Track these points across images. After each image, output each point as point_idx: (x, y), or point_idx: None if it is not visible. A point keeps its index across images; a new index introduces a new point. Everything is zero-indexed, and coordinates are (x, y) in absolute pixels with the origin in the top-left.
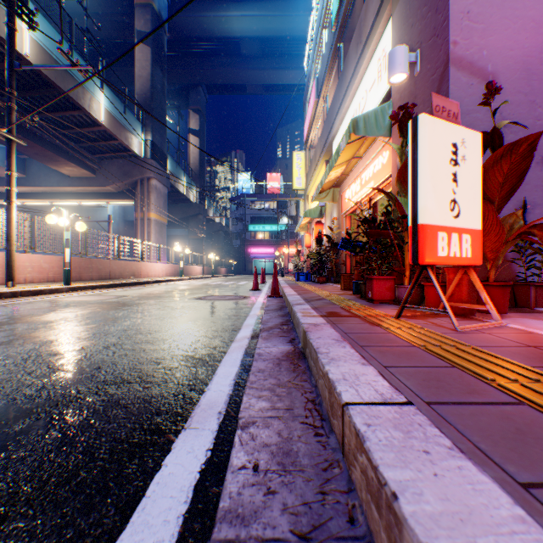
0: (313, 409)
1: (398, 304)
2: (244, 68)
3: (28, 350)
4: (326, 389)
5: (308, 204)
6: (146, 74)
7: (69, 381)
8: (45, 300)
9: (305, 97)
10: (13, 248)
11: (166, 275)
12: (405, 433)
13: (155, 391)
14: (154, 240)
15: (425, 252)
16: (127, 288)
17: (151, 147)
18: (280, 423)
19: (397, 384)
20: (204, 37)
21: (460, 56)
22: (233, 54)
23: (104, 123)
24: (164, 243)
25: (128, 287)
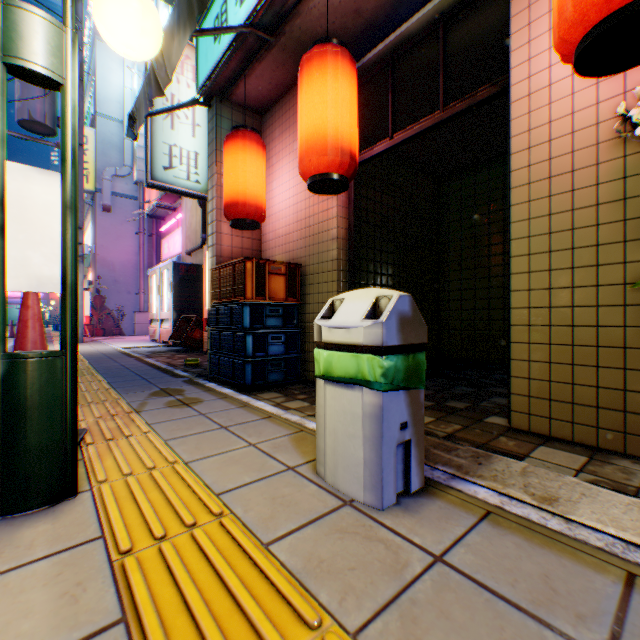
0: None
1: None
2: None
3: None
4: None
5: None
6: None
7: None
8: None
9: None
10: None
11: None
12: None
13: None
14: None
15: None
16: None
17: None
18: None
19: None
20: None
21: (101, 259)
22: None
23: None
24: None
25: None
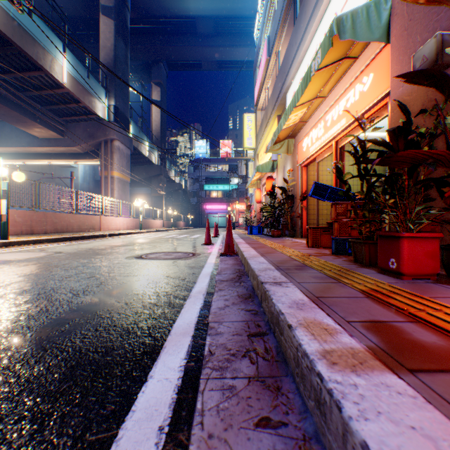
0: None
1: None
2: (200, 45)
3: None
4: None
5: (258, 162)
6: (109, 44)
7: None
8: None
9: (256, 62)
10: None
11: (127, 228)
12: None
13: None
14: (117, 196)
15: None
16: (77, 241)
17: (114, 111)
18: None
19: None
20: (164, 16)
21: None
22: (190, 33)
23: (67, 85)
24: (126, 199)
25: (79, 240)
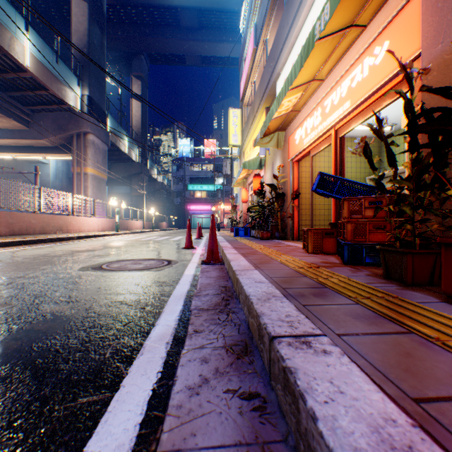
0: None
1: None
2: (183, 38)
3: None
4: None
5: (244, 160)
6: (83, 29)
7: None
8: None
9: (242, 55)
10: None
11: (103, 229)
12: None
13: None
14: (92, 195)
15: None
16: (34, 245)
17: (88, 102)
18: None
19: None
20: (145, 4)
21: None
22: (173, 25)
23: (30, 68)
24: (103, 198)
25: (38, 244)
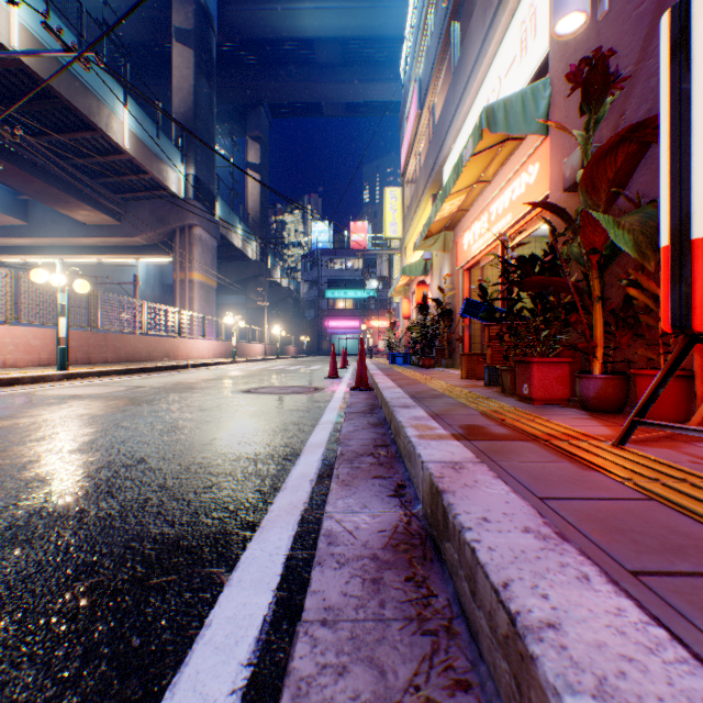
0: None
1: (581, 407)
2: (320, 80)
3: None
4: None
5: (406, 258)
6: (187, 86)
7: None
8: (15, 394)
9: (402, 112)
10: None
11: (214, 356)
12: None
13: None
14: (199, 309)
15: None
16: (153, 374)
17: (194, 184)
18: None
19: None
20: (266, 39)
21: None
22: (305, 62)
23: (129, 149)
24: (212, 313)
25: (155, 372)
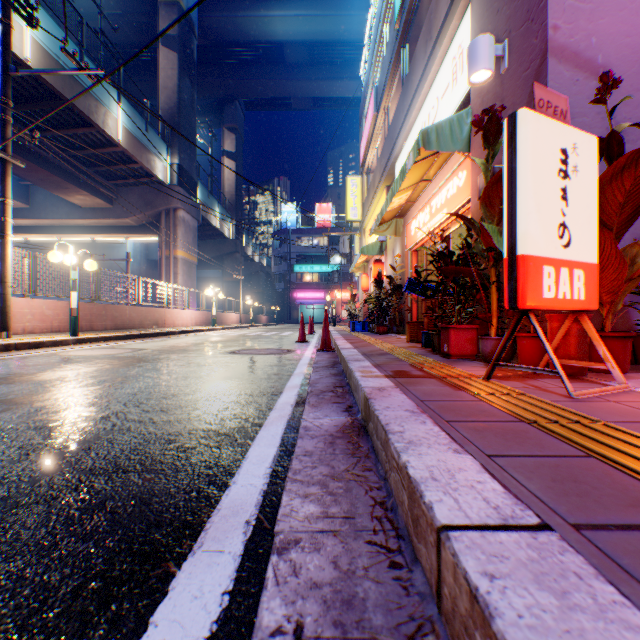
0: (384, 518)
1: (482, 360)
2: (289, 78)
3: (1, 422)
4: (403, 490)
5: (365, 239)
6: (172, 85)
7: (42, 469)
8: (44, 355)
9: (362, 111)
10: (7, 291)
11: (196, 324)
12: (559, 596)
13: (159, 486)
14: (182, 282)
15: (527, 292)
16: (148, 339)
17: (178, 171)
18: (336, 544)
19: (516, 489)
20: (242, 42)
21: (562, 44)
22: (276, 62)
23: (122, 143)
24: (193, 286)
25: (149, 338)
